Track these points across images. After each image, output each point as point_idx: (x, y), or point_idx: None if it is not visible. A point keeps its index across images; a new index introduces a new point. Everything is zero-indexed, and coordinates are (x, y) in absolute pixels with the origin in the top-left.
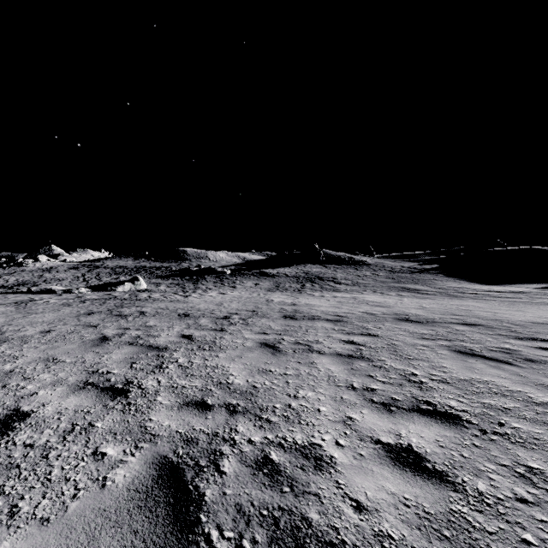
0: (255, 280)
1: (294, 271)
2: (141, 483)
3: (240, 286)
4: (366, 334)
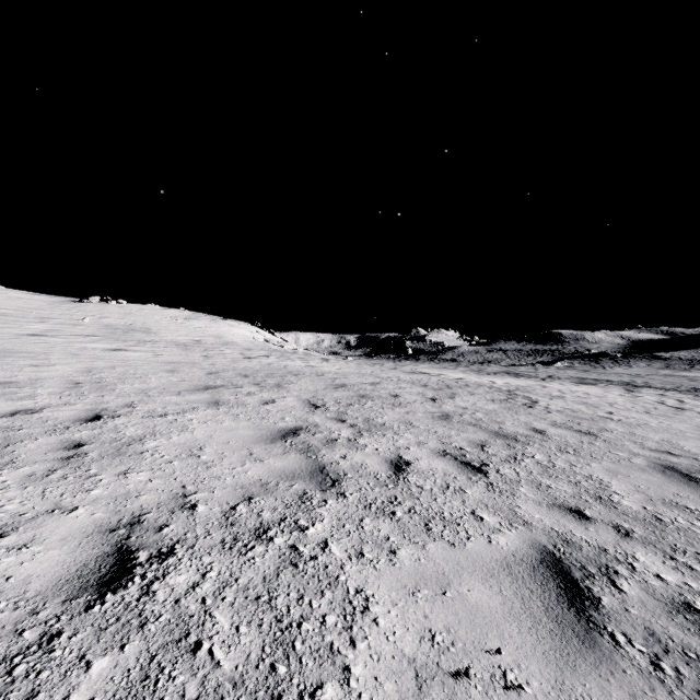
0: (647, 362)
1: (691, 355)
2: (642, 379)
3: (634, 366)
4: (689, 378)
